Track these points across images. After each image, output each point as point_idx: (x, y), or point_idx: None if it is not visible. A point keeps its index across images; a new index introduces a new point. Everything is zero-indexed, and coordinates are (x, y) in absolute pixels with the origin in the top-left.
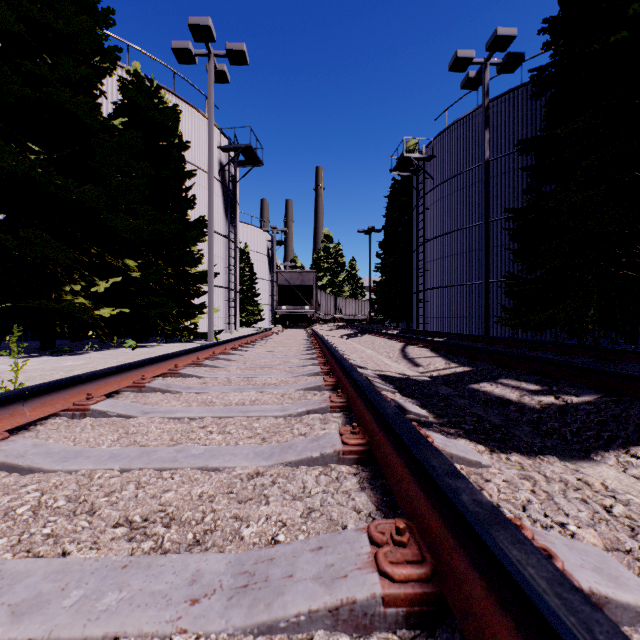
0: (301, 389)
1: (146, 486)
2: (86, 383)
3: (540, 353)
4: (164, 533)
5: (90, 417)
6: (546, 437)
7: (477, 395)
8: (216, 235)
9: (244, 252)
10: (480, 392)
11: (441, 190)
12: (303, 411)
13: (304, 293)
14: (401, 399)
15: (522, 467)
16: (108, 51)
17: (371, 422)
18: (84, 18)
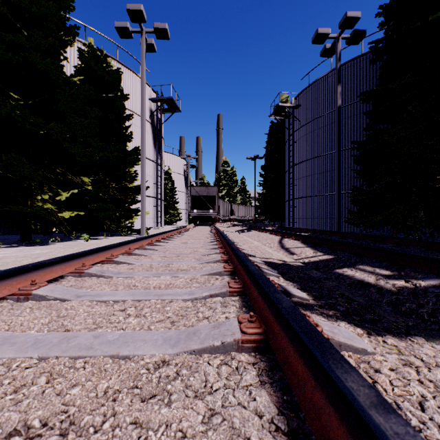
0: (206, 274)
1: (57, 378)
2: (33, 271)
3: (381, 244)
4: None
5: (32, 300)
6: (406, 316)
7: (342, 278)
8: (147, 160)
9: (168, 173)
10: (344, 276)
11: (305, 129)
12: (207, 295)
13: (209, 201)
14: (284, 283)
15: (399, 350)
16: (69, 29)
17: (265, 309)
18: (51, 3)
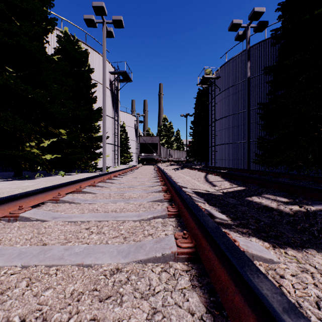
0: (150, 201)
1: (35, 282)
2: (20, 199)
3: (280, 179)
4: None
5: (19, 221)
6: (301, 233)
7: (252, 204)
8: (108, 117)
9: (122, 126)
10: (253, 202)
11: (223, 94)
12: (151, 217)
13: (153, 147)
14: (209, 207)
15: (297, 260)
16: (50, 20)
17: (195, 228)
18: (36, 1)
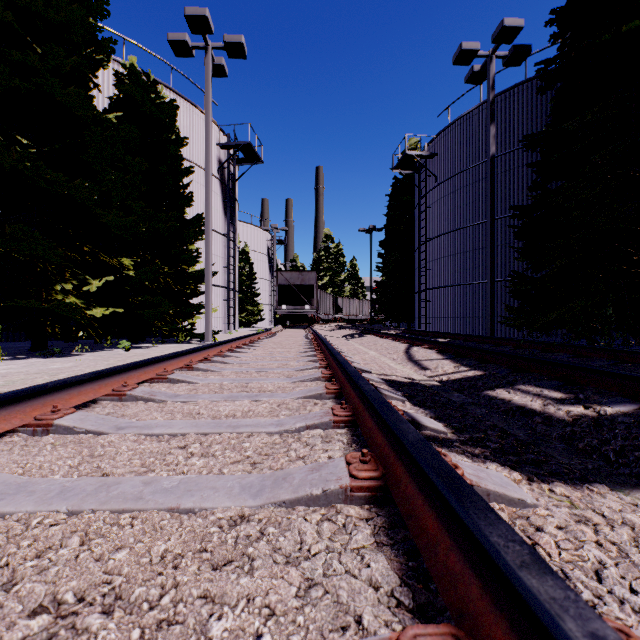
0: (300, 397)
1: (95, 538)
2: (54, 393)
3: (552, 355)
4: (98, 629)
5: (54, 434)
6: (584, 457)
7: (495, 403)
8: (215, 234)
9: (244, 251)
10: (498, 400)
11: (444, 188)
12: (302, 426)
13: (304, 293)
14: (412, 409)
15: (571, 503)
16: (102, 43)
17: (384, 445)
18: (76, 7)
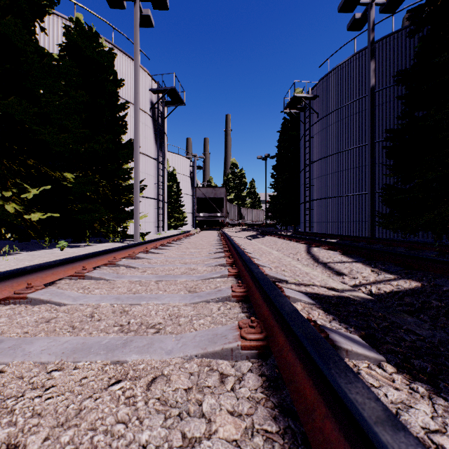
0: (195, 356)
1: None
2: None
3: None
4: None
5: None
6: None
7: None
8: (148, 158)
9: (172, 174)
10: None
11: (324, 122)
12: None
13: (217, 204)
14: (417, 397)
15: None
16: None
17: None
18: None
